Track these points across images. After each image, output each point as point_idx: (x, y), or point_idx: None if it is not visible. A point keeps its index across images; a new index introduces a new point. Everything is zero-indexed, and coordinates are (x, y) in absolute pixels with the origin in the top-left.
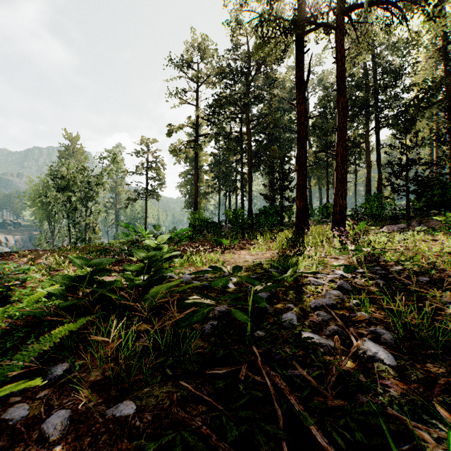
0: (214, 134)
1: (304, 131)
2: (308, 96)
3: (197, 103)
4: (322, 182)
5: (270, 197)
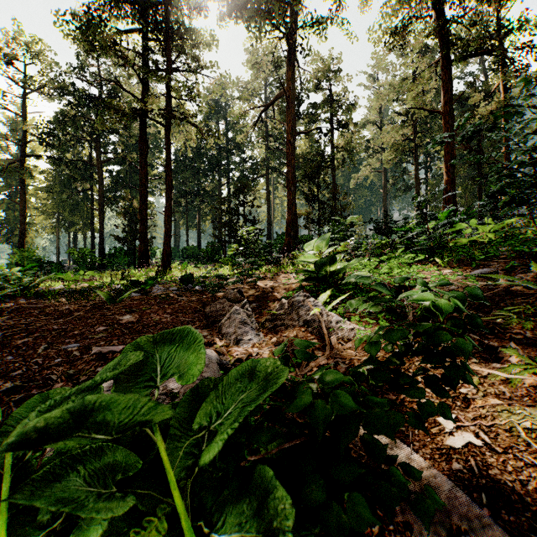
0: (52, 158)
1: (145, 191)
2: (174, 135)
3: (25, 115)
4: (189, 224)
5: (122, 239)
